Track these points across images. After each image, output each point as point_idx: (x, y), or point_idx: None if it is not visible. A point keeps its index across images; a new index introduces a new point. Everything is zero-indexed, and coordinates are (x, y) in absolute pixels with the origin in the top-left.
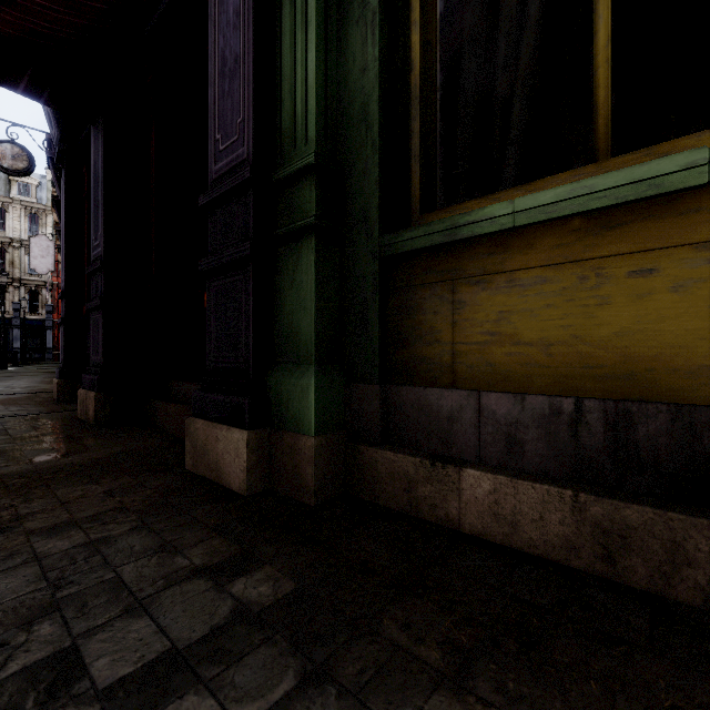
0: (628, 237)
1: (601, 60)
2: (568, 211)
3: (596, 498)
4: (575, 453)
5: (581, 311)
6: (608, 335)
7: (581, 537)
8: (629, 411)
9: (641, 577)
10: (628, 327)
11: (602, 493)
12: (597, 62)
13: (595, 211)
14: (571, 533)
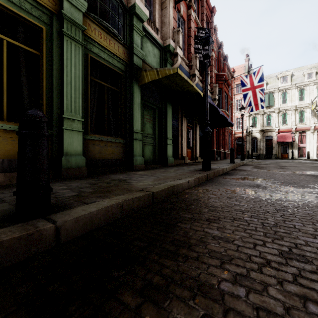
0: (11, 135)
1: (5, 104)
2: (1, 128)
3: (8, 173)
4: (2, 168)
5: (3, 145)
6: (8, 149)
7: (6, 179)
8: (12, 160)
9: (15, 182)
10: (11, 148)
11: (9, 172)
12: (4, 104)
13: (6, 129)
14: (4, 179)
